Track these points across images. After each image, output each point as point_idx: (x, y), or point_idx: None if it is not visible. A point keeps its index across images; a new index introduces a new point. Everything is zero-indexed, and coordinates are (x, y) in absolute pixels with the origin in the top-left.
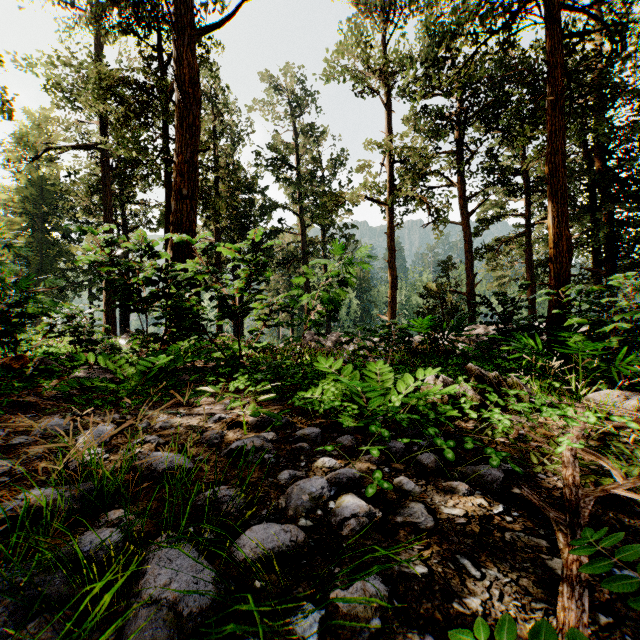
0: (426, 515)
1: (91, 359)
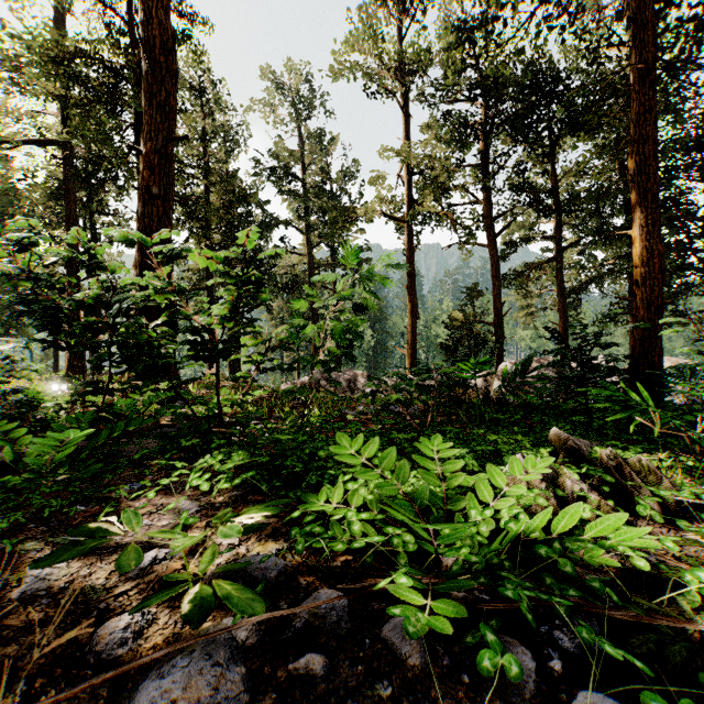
0: None
1: None
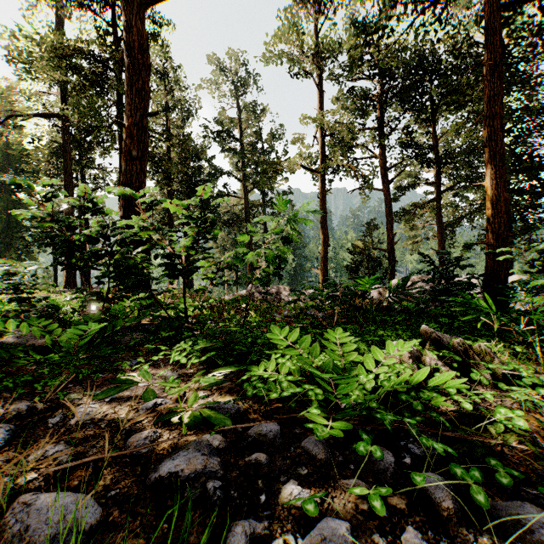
0: None
1: (11, 327)
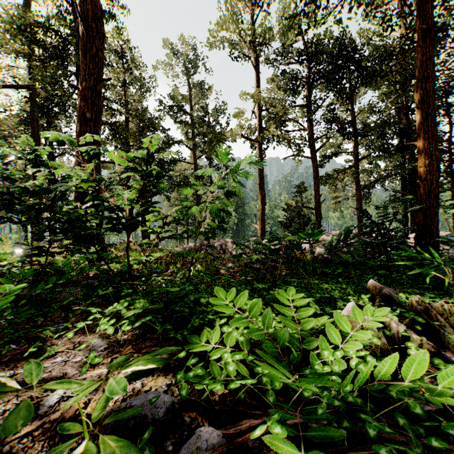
0: None
1: None
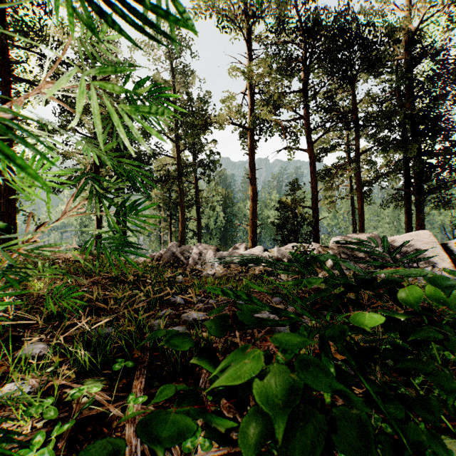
0: None
1: None
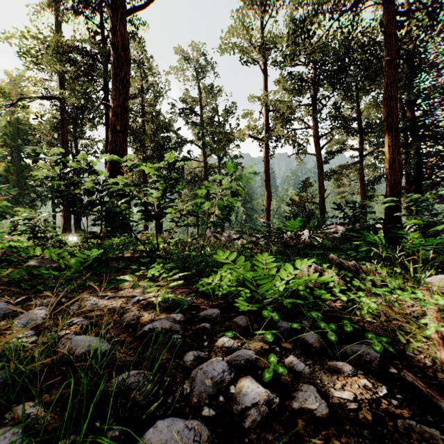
0: (319, 400)
1: (38, 252)
